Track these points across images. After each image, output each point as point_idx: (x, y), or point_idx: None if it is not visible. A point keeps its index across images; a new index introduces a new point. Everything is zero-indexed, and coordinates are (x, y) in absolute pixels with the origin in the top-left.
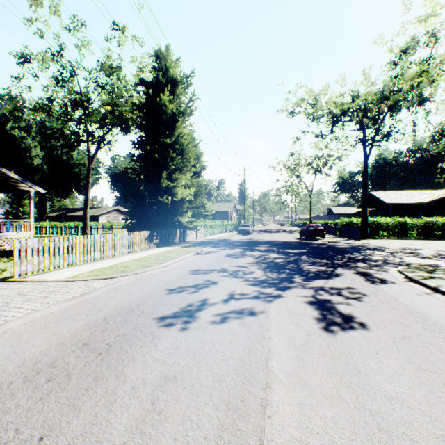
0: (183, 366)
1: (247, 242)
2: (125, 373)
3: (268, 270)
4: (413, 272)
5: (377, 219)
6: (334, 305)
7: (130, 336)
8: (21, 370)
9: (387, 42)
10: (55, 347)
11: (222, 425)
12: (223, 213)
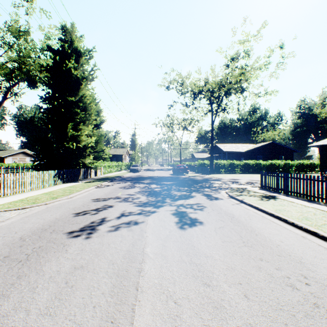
0: (88, 259)
1: (137, 177)
2: (43, 270)
3: (150, 196)
4: (232, 193)
5: (219, 161)
6: (187, 214)
7: (45, 247)
8: None
9: (224, 51)
10: None
11: (114, 285)
12: (119, 156)
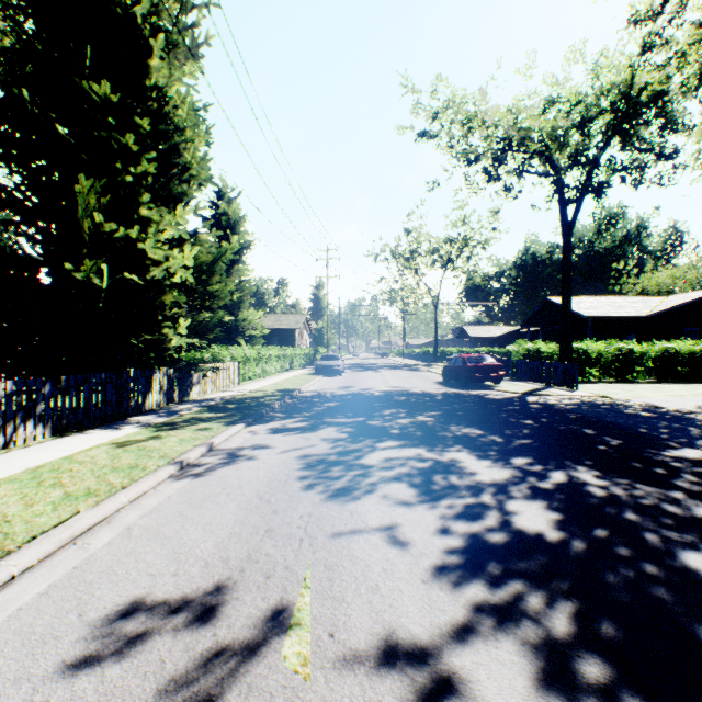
0: None
1: (345, 397)
2: None
3: None
4: None
5: (584, 344)
6: None
7: None
8: None
9: None
10: None
11: None
12: (286, 334)
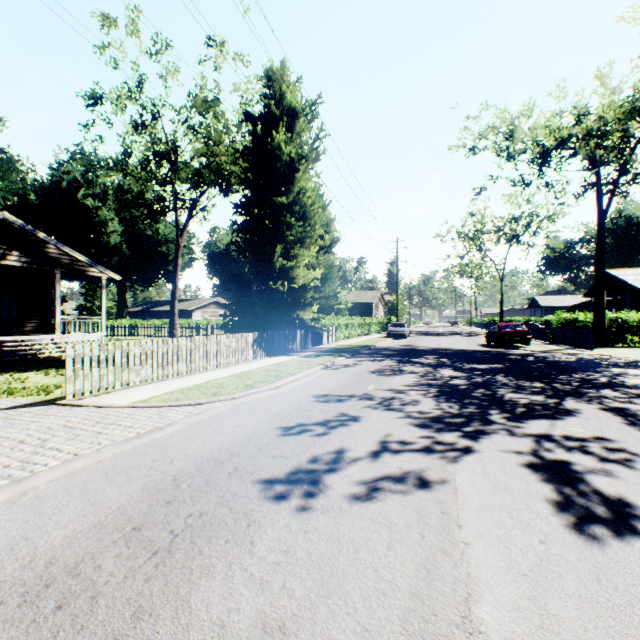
0: (300, 598)
1: (403, 350)
2: (191, 605)
3: (443, 399)
4: None
5: (623, 314)
6: (581, 475)
7: (210, 517)
8: (23, 578)
9: None
10: (89, 530)
11: None
12: (364, 307)
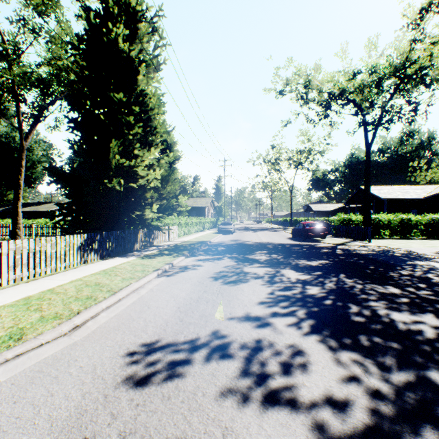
0: None
1: (235, 245)
2: None
3: (332, 340)
4: None
5: (379, 216)
6: None
7: None
8: None
9: None
10: None
11: None
12: (200, 209)
